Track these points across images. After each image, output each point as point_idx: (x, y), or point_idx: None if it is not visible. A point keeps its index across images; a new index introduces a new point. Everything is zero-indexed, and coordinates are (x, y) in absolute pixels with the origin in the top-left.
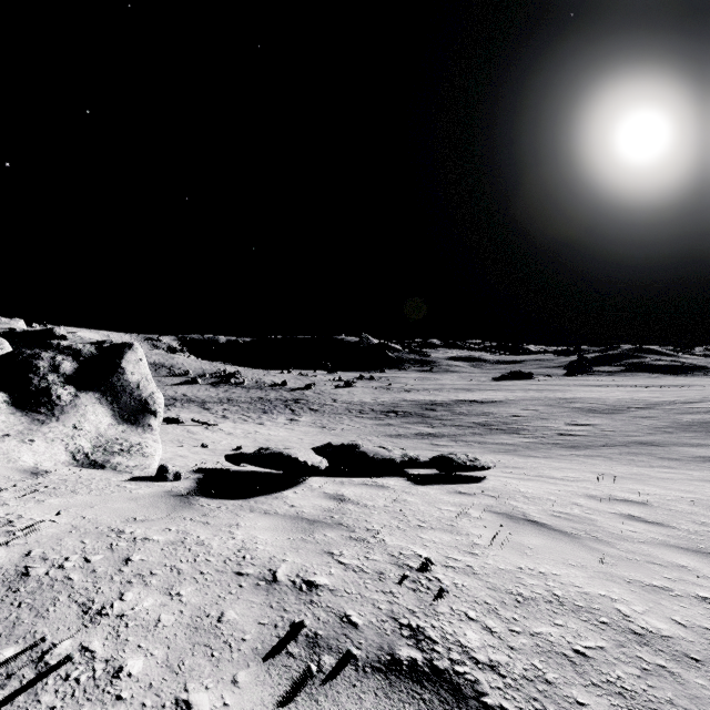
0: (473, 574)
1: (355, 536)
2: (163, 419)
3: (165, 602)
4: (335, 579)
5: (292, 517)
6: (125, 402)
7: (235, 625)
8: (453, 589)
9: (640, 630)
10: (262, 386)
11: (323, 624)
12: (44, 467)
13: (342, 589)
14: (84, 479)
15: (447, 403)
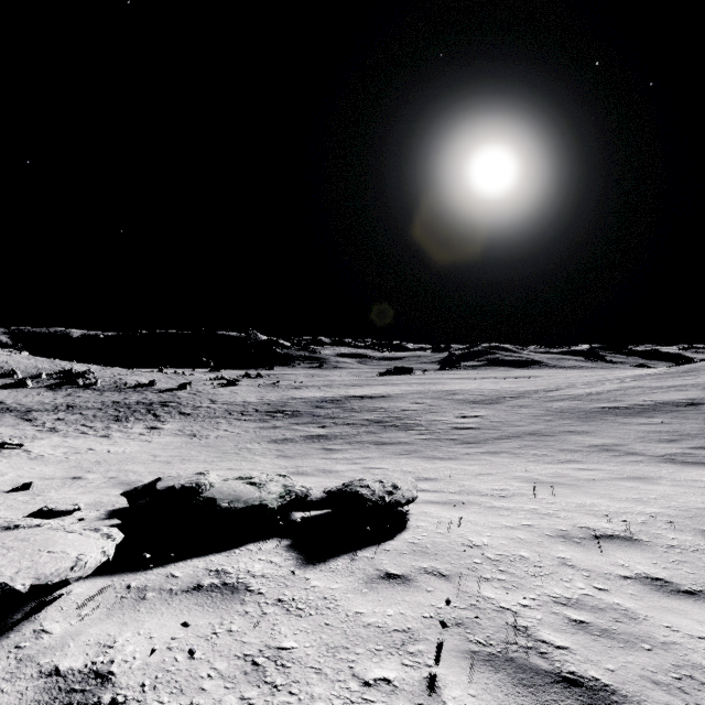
0: None
1: None
2: None
3: None
4: None
5: None
6: None
7: None
8: None
9: None
10: (122, 388)
11: None
12: None
13: None
14: None
15: (338, 399)
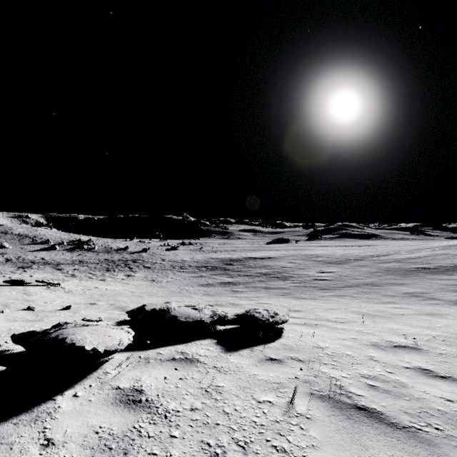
0: None
1: None
2: (8, 282)
3: None
4: None
5: None
6: None
7: None
8: None
9: None
10: (109, 250)
11: None
12: None
13: None
14: None
15: (240, 259)
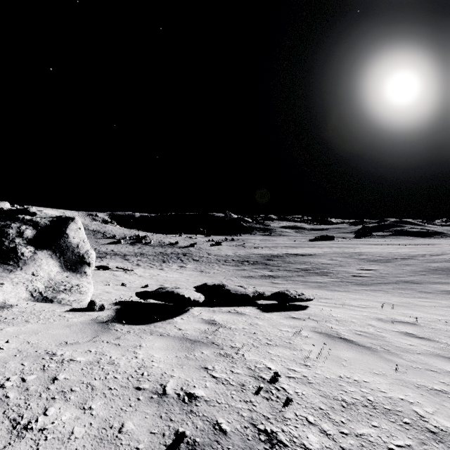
0: (308, 383)
1: (223, 353)
2: (97, 267)
3: (79, 416)
4: (209, 391)
5: (179, 338)
6: (69, 256)
7: (132, 435)
8: (295, 397)
9: (434, 429)
10: (162, 245)
11: (200, 431)
12: (10, 302)
13: (214, 400)
14: (37, 311)
15: (281, 255)
